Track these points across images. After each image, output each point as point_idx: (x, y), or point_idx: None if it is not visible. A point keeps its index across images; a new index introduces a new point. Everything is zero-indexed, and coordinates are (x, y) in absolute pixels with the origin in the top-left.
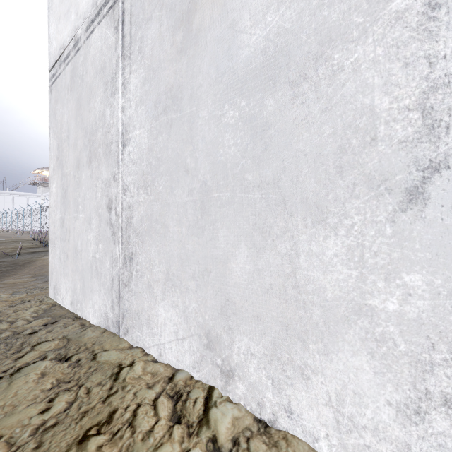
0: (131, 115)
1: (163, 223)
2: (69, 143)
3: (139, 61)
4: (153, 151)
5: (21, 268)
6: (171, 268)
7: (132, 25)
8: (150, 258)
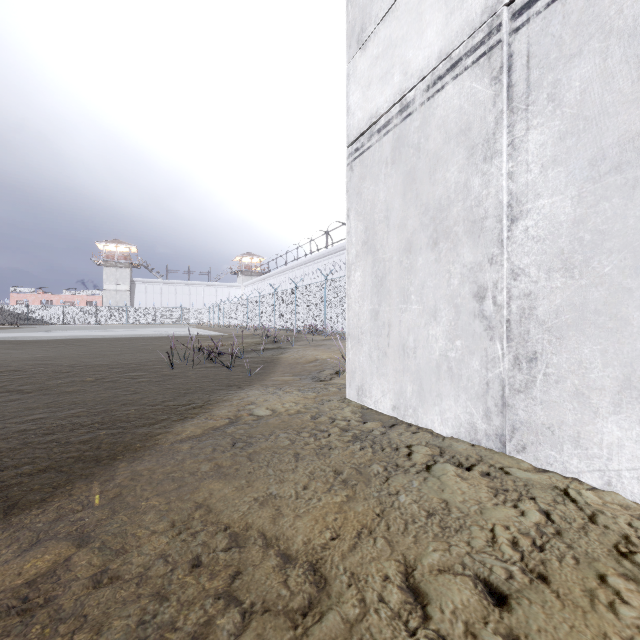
0: (531, 181)
1: (614, 314)
2: (389, 224)
3: (549, 112)
4: (587, 223)
5: (273, 365)
6: (638, 372)
7: (531, 70)
8: (579, 359)
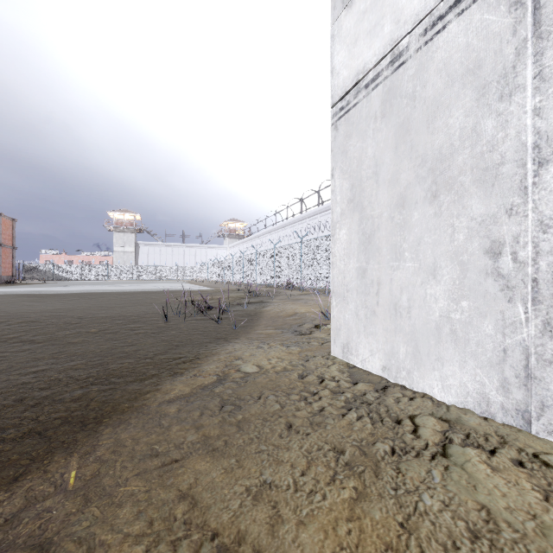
0: None
1: None
2: (379, 179)
3: None
4: None
5: (256, 318)
6: None
7: None
8: None
